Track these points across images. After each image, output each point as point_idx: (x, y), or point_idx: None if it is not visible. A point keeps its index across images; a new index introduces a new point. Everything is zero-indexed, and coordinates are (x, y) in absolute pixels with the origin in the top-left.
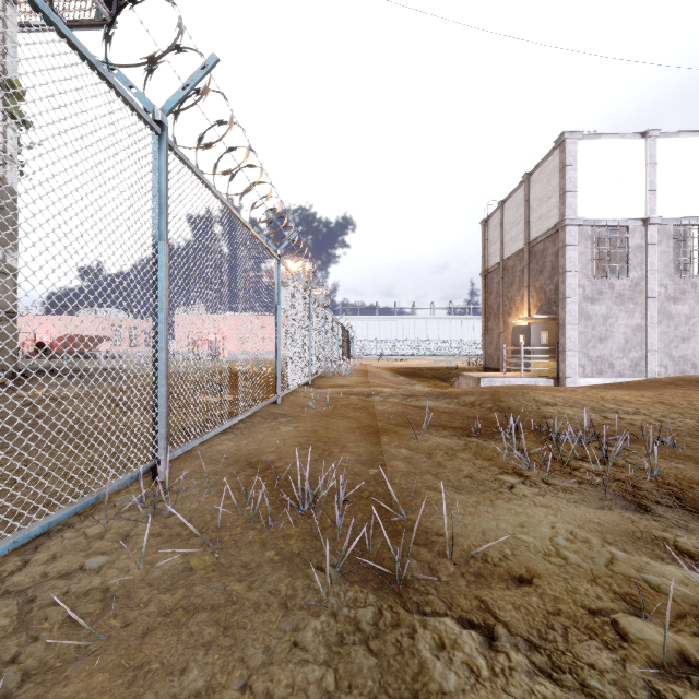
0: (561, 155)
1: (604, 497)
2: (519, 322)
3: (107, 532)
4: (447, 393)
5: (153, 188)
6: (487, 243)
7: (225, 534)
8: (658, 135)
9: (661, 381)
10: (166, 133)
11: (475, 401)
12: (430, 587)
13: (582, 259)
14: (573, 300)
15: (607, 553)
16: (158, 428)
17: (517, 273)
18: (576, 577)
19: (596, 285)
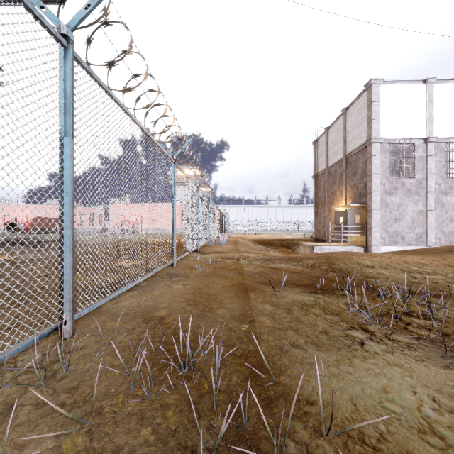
0: (369, 95)
1: (445, 355)
2: (339, 209)
3: None
4: (294, 258)
5: (60, 91)
6: (317, 155)
7: (106, 404)
8: (434, 82)
9: (440, 249)
10: (71, 46)
11: (315, 264)
12: None
13: (383, 165)
14: (377, 194)
15: None
16: (64, 294)
17: (337, 176)
18: None
19: (393, 183)
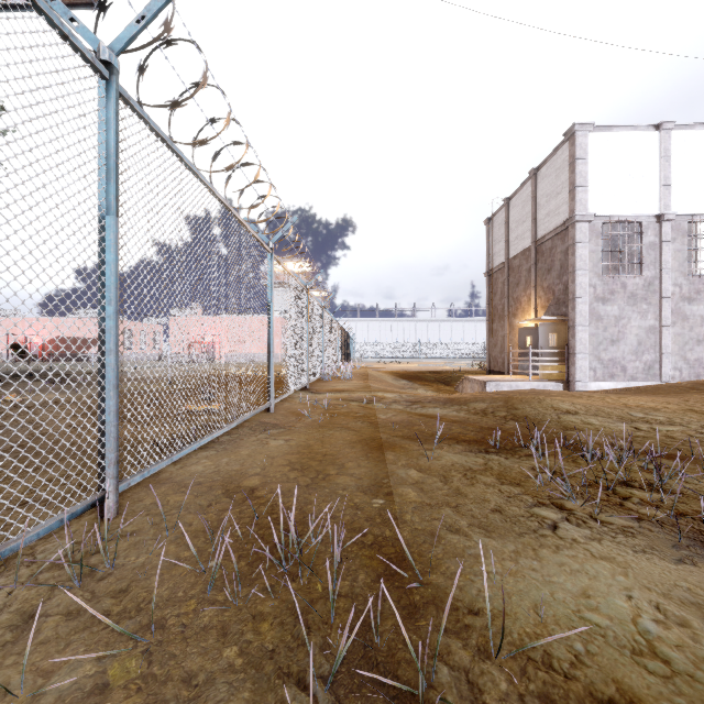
0: (571, 148)
1: (678, 543)
2: (525, 324)
3: (4, 610)
4: (454, 399)
5: (99, 147)
6: (492, 242)
7: (171, 614)
8: (672, 128)
9: (681, 386)
10: (116, 78)
11: (487, 408)
12: None
13: (593, 257)
14: (584, 300)
15: None
16: (106, 452)
17: (523, 273)
18: (697, 703)
19: (608, 284)
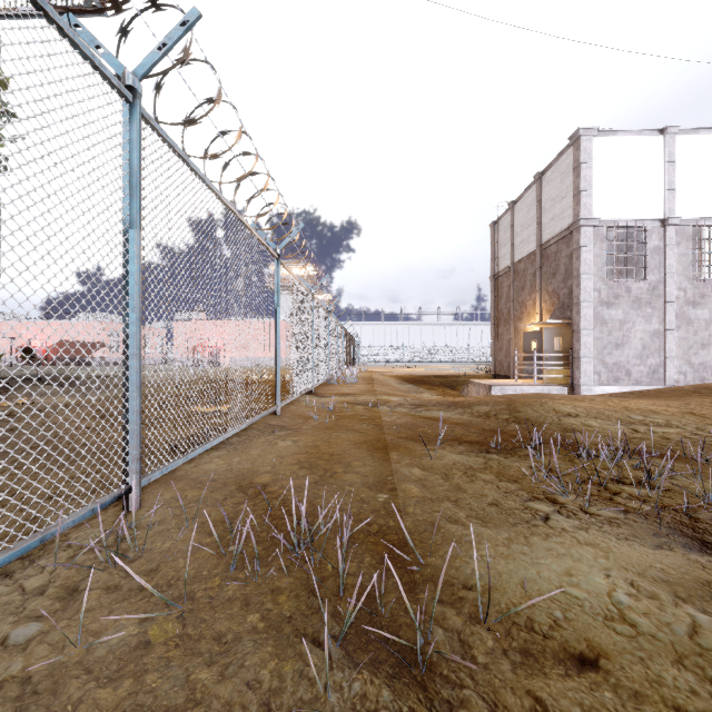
0: (576, 153)
1: (659, 532)
2: (530, 328)
3: (50, 585)
4: (458, 403)
5: (123, 165)
6: (497, 245)
7: (199, 588)
8: (676, 132)
9: (683, 389)
10: (139, 101)
11: (490, 411)
12: (464, 674)
13: (598, 261)
14: (589, 305)
15: (686, 616)
16: (130, 449)
17: (528, 277)
18: (655, 656)
19: (613, 289)
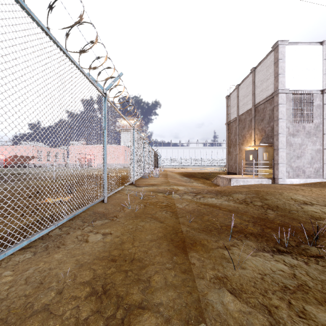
0: (276, 54)
1: None
2: (248, 148)
3: None
4: (221, 191)
5: None
6: (229, 107)
7: None
8: None
9: None
10: None
11: (246, 199)
12: None
13: (288, 112)
14: (283, 135)
15: None
16: None
17: (247, 122)
18: None
19: (295, 127)
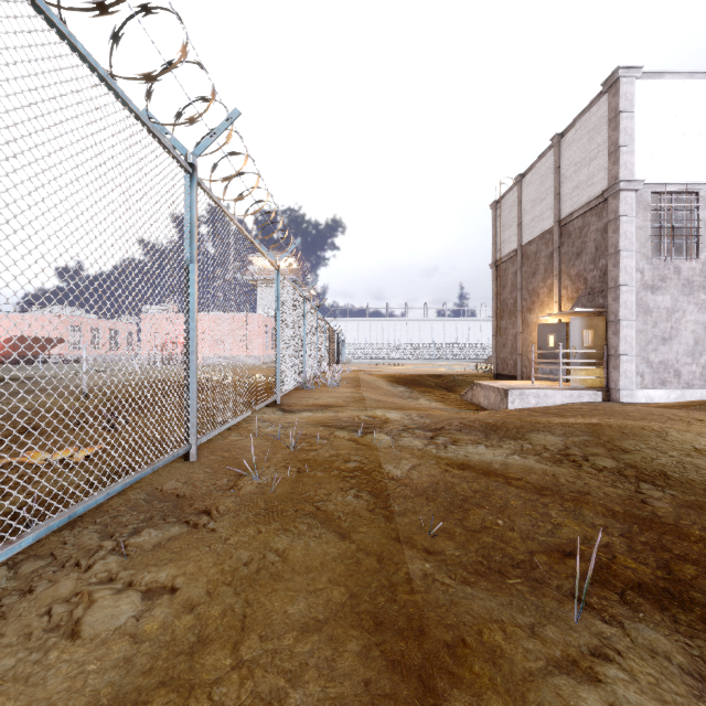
0: (613, 100)
1: None
2: (545, 320)
3: None
4: (498, 426)
5: None
6: (500, 227)
7: None
8: None
9: None
10: None
11: (568, 449)
12: None
13: (640, 235)
14: (630, 289)
15: None
16: None
17: (541, 260)
18: None
19: (658, 269)
